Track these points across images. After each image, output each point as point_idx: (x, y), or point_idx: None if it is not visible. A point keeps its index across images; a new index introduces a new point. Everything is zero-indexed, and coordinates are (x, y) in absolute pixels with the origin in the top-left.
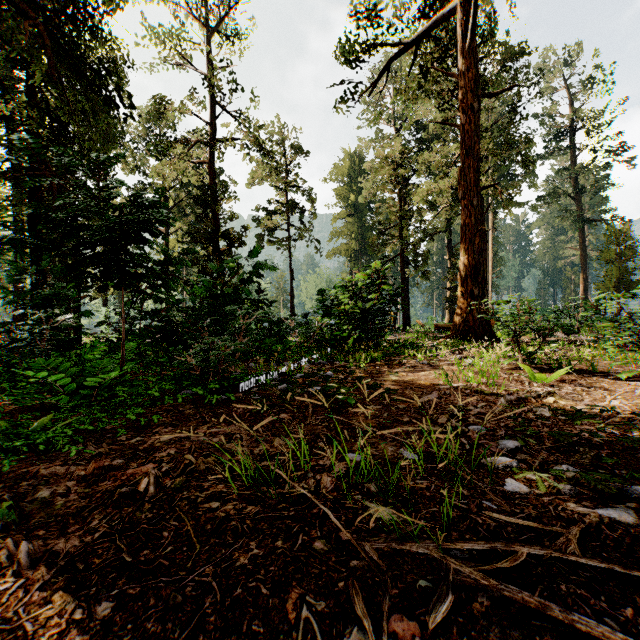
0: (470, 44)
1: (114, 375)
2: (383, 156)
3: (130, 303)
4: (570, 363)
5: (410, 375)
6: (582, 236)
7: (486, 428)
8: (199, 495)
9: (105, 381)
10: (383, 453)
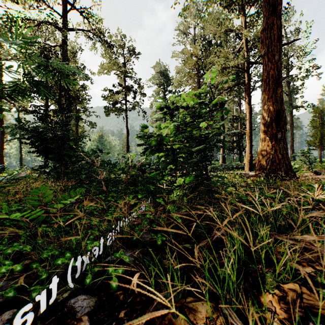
0: None
1: None
2: (186, 54)
3: None
4: None
5: None
6: (291, 116)
7: None
8: None
9: None
10: None
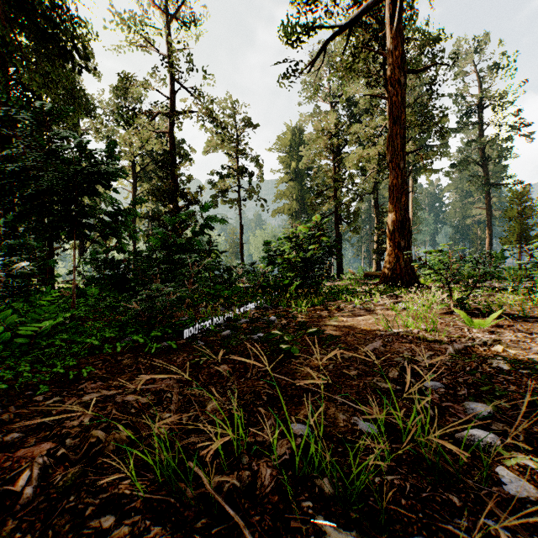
0: (397, 26)
1: (49, 324)
2: (320, 128)
3: (94, 253)
4: (502, 308)
5: (349, 320)
6: (488, 198)
7: (444, 385)
8: (90, 501)
9: (43, 329)
10: (334, 423)
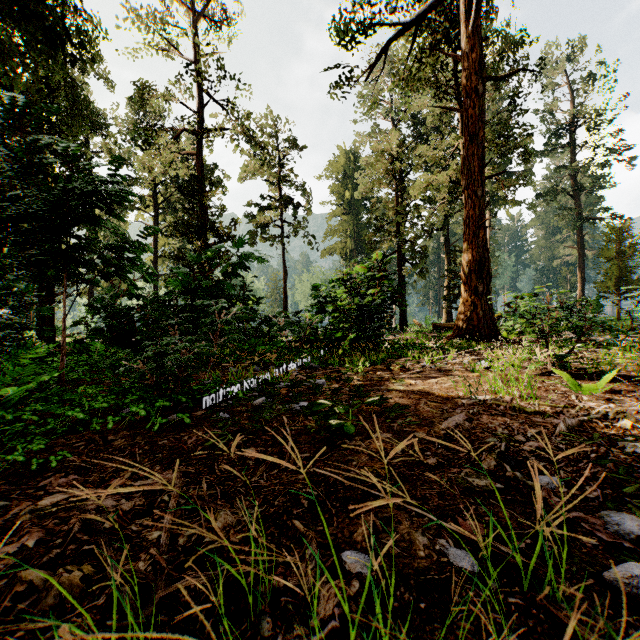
0: (474, 22)
1: (14, 391)
2: (379, 149)
3: (100, 299)
4: (615, 368)
5: (419, 383)
6: (580, 235)
7: (563, 481)
8: None
9: (9, 398)
10: (410, 551)
